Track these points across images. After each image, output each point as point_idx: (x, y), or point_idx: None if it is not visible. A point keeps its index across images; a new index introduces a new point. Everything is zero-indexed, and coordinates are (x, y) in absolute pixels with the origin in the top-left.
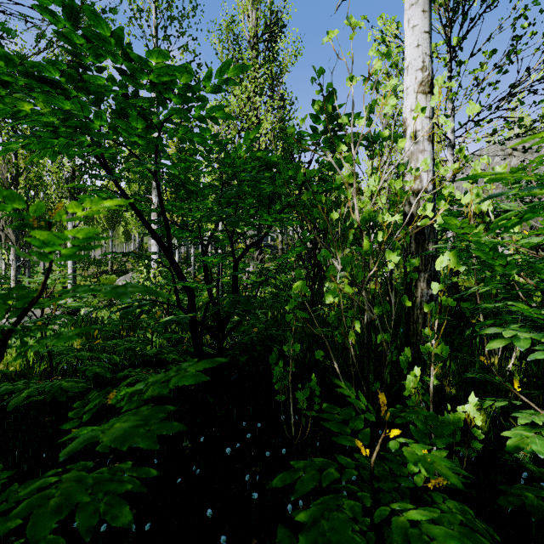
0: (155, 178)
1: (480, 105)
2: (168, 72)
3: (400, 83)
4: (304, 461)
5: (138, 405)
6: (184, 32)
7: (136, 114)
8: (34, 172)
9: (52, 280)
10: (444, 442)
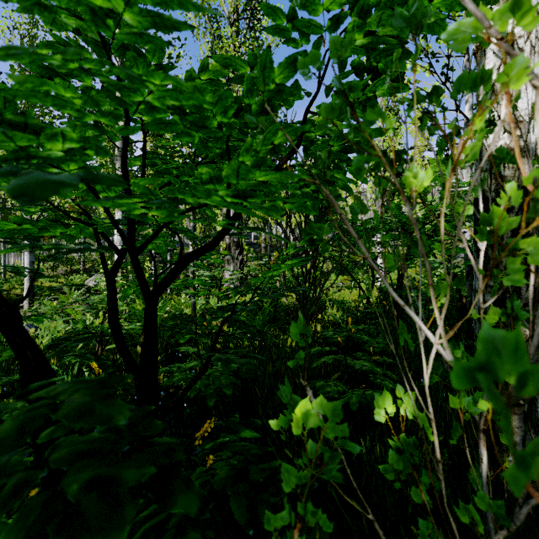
0: None
1: None
2: None
3: None
4: None
5: None
6: None
7: None
8: None
9: None
10: None
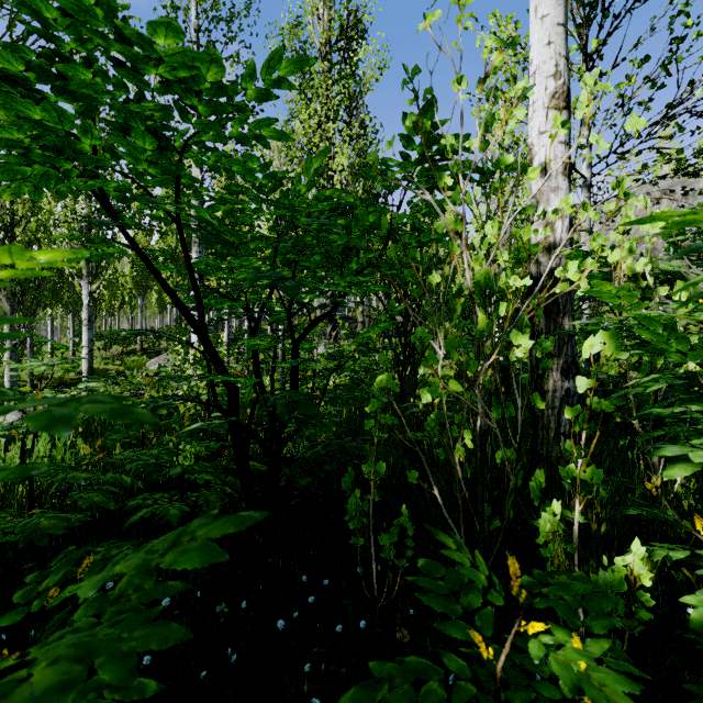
0: (178, 225)
1: (625, 133)
2: (186, 62)
3: (531, 86)
4: (391, 666)
5: (101, 608)
6: (234, 37)
7: (143, 129)
8: (35, 220)
9: (49, 365)
10: (604, 625)
